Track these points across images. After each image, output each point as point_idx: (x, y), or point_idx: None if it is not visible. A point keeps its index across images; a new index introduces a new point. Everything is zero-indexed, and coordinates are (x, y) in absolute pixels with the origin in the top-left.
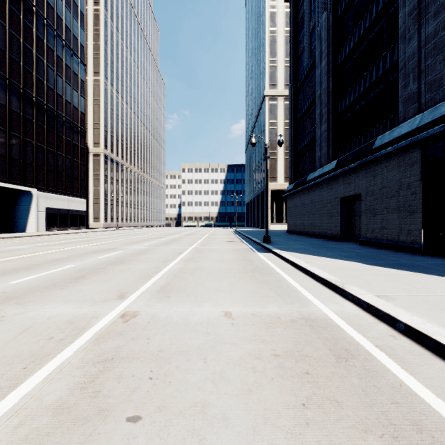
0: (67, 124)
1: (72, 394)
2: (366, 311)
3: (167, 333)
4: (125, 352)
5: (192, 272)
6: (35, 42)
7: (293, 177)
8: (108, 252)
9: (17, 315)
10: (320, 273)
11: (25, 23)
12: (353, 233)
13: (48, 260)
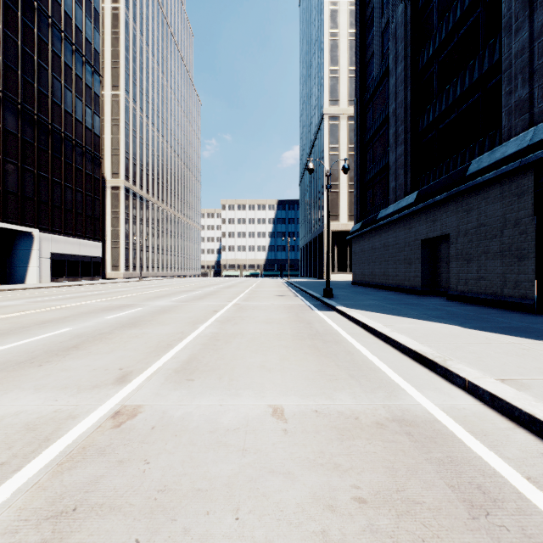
0: (78, 149)
1: None
2: (487, 405)
3: (178, 450)
4: (101, 492)
5: (229, 339)
6: (36, 45)
7: (360, 215)
8: (122, 310)
9: None
10: (407, 342)
11: (24, 21)
12: (438, 285)
13: (38, 321)
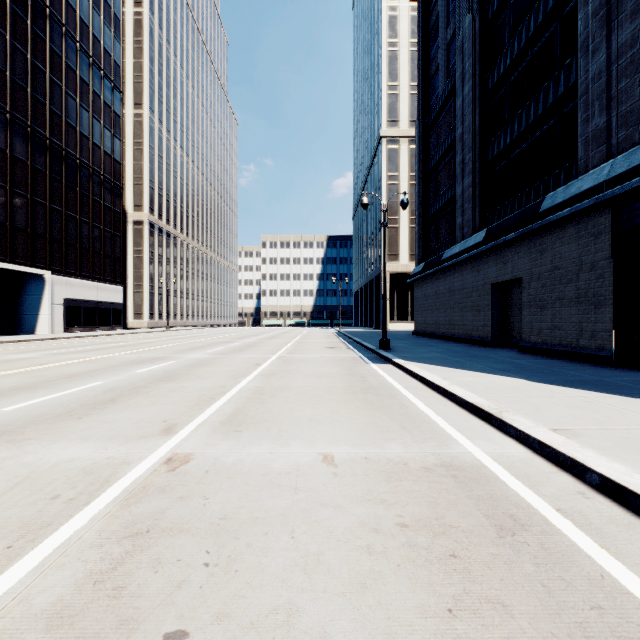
0: (96, 178)
1: (80, 592)
2: (537, 453)
3: (234, 489)
4: (168, 520)
5: (276, 393)
6: (48, 58)
7: (423, 254)
8: (153, 363)
9: (7, 460)
10: (465, 395)
11: (34, 31)
12: (510, 335)
13: (63, 375)
